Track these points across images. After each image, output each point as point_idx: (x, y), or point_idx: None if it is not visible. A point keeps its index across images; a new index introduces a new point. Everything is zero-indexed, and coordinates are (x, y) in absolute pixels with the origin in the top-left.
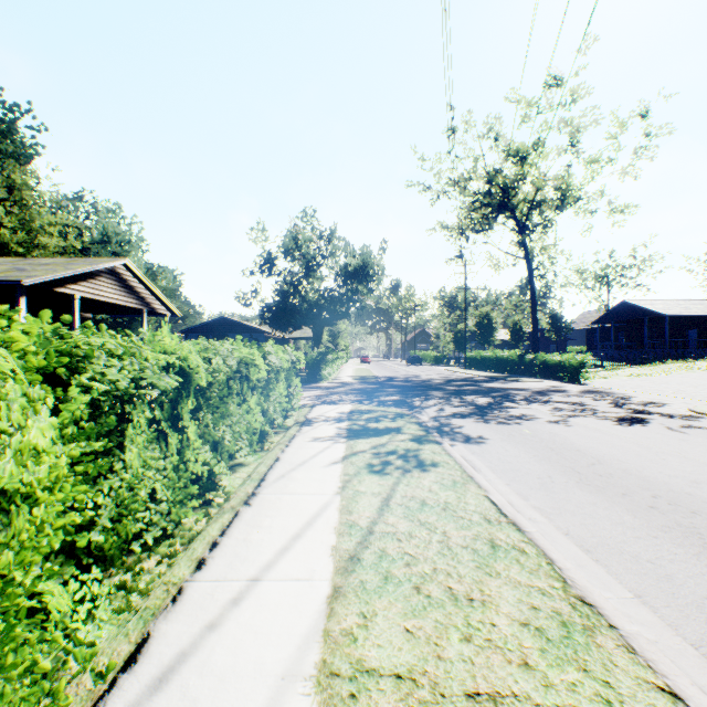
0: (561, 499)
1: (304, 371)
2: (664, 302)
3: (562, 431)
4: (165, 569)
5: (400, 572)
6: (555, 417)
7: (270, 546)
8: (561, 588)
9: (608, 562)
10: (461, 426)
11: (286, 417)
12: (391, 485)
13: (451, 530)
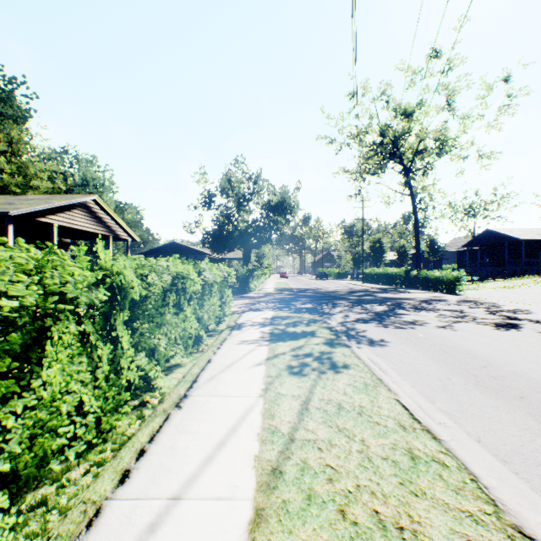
0: (465, 402)
1: (236, 284)
2: (520, 229)
3: (451, 335)
4: (91, 480)
5: (323, 490)
6: (441, 322)
7: (194, 455)
8: (494, 514)
9: (528, 476)
10: (364, 331)
11: (219, 322)
12: (309, 387)
13: (369, 438)
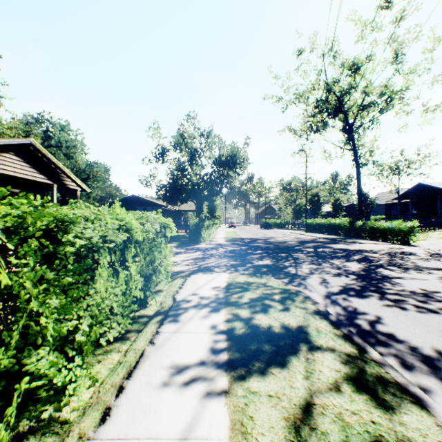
0: None
1: (189, 233)
2: None
3: None
4: None
5: None
6: None
7: None
8: None
9: None
10: (379, 318)
11: (145, 303)
12: None
13: None
